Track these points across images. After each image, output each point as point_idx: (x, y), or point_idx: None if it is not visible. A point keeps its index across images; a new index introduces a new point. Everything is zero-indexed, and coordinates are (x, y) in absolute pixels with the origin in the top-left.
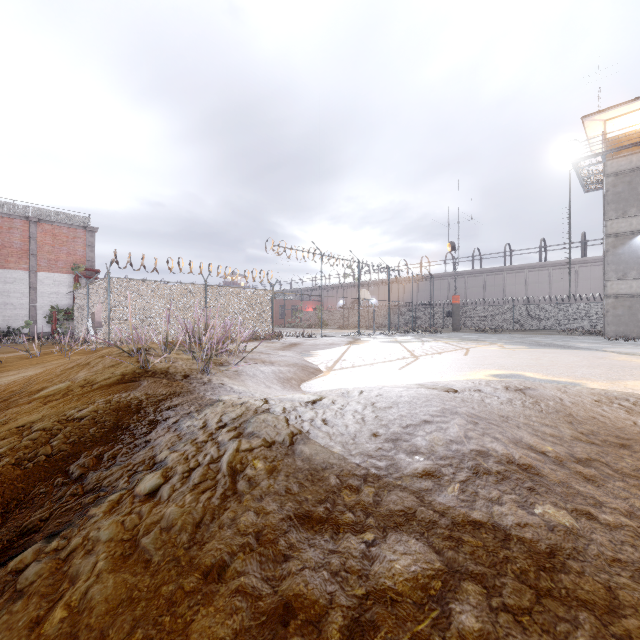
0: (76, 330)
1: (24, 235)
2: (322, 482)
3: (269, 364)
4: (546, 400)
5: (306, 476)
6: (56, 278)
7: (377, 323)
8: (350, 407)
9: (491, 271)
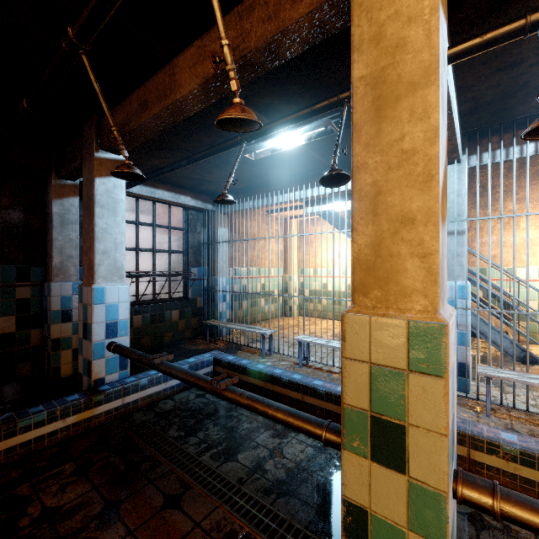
0: None
1: None
2: None
3: None
4: None
5: None
6: (167, 239)
7: None
8: None
9: None
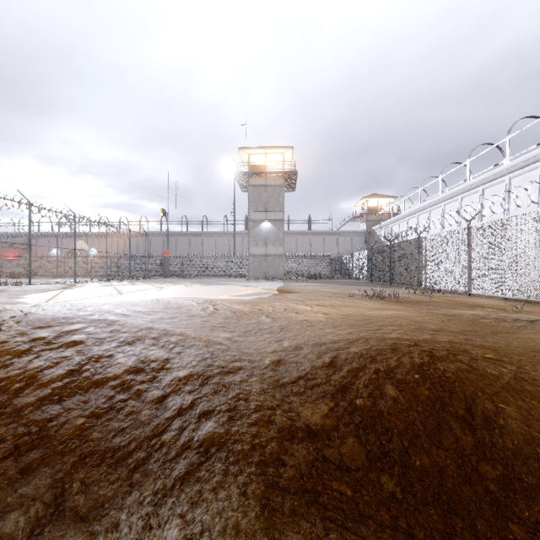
0: None
1: None
2: (44, 321)
3: None
4: (164, 299)
5: (36, 320)
6: None
7: (97, 272)
8: (58, 303)
9: (194, 234)
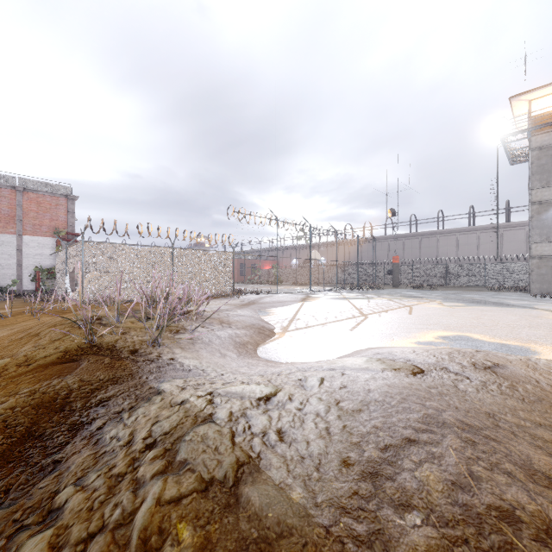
0: (57, 288)
1: (11, 203)
2: None
3: (226, 327)
4: (522, 383)
5: None
6: (40, 241)
7: (326, 280)
8: (310, 407)
9: (426, 234)
